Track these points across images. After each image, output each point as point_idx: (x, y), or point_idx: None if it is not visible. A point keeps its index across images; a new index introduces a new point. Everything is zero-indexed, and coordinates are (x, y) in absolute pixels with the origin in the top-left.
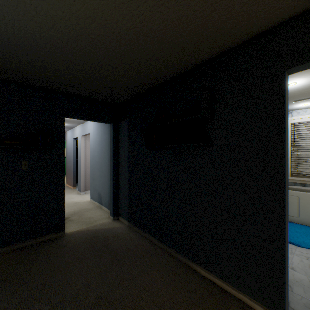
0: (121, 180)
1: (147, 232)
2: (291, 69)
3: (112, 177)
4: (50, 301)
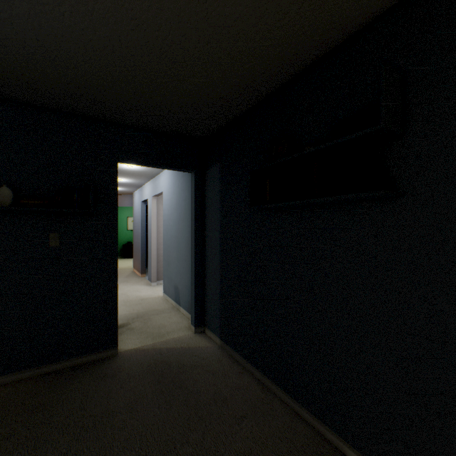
0: (209, 267)
1: (254, 364)
2: None
3: (194, 261)
4: None
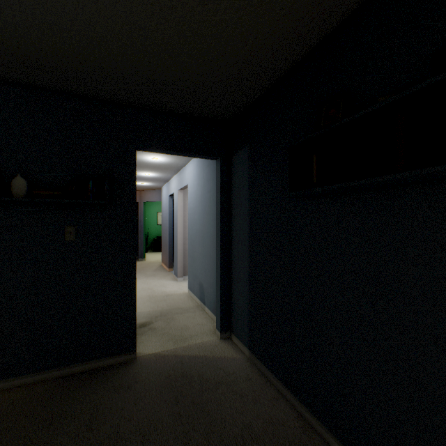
0: (236, 265)
1: (292, 391)
2: None
3: (219, 259)
4: None
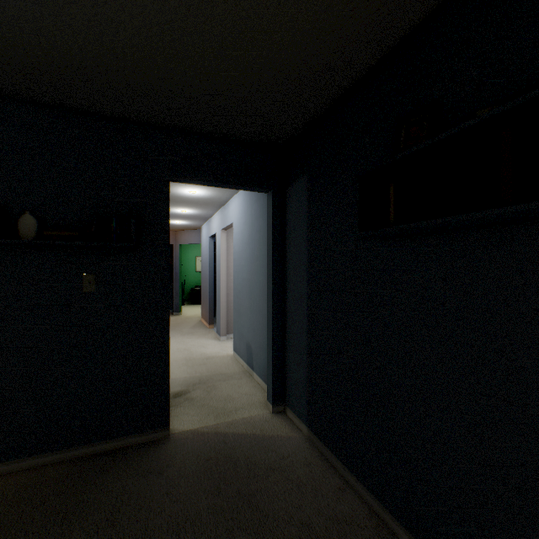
0: (291, 322)
1: (362, 480)
2: None
3: (271, 314)
4: None
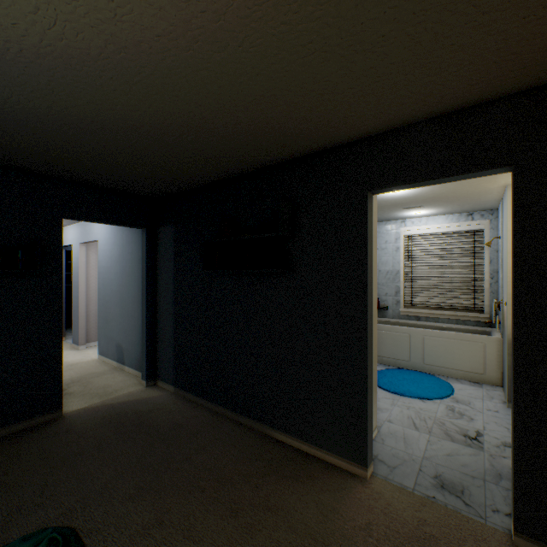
0: (162, 321)
1: (206, 398)
2: (374, 191)
3: (146, 317)
4: (61, 503)
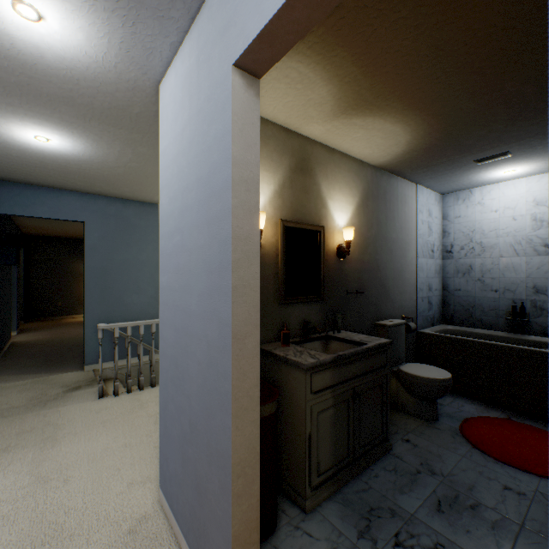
0: None
1: None
2: None
3: None
4: None
